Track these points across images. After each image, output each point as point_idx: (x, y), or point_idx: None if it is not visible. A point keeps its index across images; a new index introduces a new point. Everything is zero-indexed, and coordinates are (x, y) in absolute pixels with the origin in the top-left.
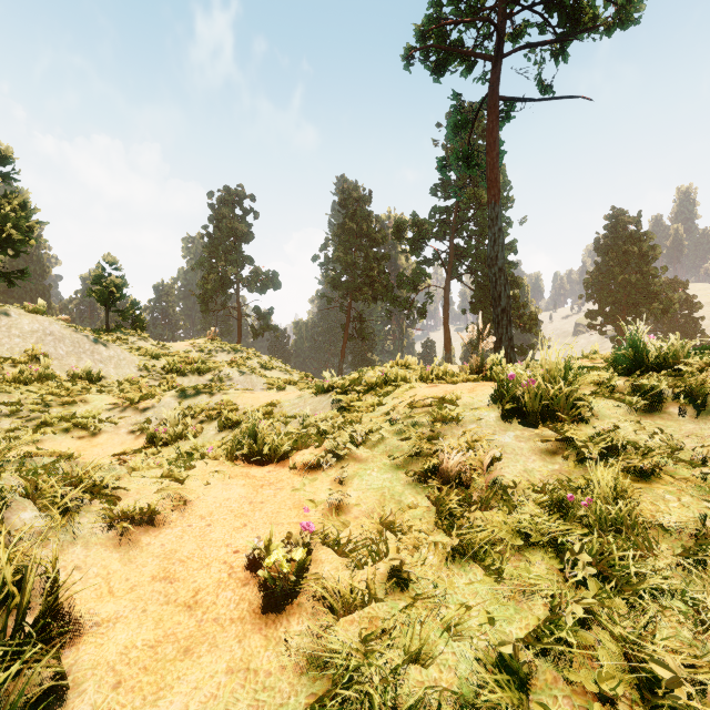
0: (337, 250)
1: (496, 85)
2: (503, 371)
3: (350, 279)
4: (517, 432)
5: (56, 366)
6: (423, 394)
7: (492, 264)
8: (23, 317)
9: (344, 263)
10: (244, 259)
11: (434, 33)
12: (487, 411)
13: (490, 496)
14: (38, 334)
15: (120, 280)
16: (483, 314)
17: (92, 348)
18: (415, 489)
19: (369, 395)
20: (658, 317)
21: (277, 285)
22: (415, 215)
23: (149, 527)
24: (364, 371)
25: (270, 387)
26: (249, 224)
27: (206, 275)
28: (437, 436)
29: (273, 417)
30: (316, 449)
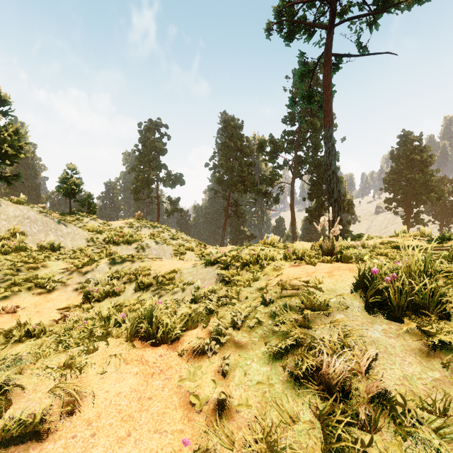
0: (221, 159)
1: (330, 46)
2: (351, 254)
3: (229, 178)
4: (384, 325)
5: (29, 240)
6: (288, 273)
7: (327, 169)
8: (9, 207)
9: (225, 168)
10: (161, 165)
11: (286, 12)
12: (350, 299)
13: (377, 414)
14: (19, 218)
15: (78, 180)
16: (316, 201)
17: (56, 227)
18: (294, 389)
19: (245, 270)
20: (434, 203)
21: (182, 182)
22: (272, 136)
23: (31, 442)
24: (240, 248)
25: (175, 253)
26: (164, 143)
27: (137, 176)
28: (309, 325)
29: (174, 283)
30: (203, 330)
